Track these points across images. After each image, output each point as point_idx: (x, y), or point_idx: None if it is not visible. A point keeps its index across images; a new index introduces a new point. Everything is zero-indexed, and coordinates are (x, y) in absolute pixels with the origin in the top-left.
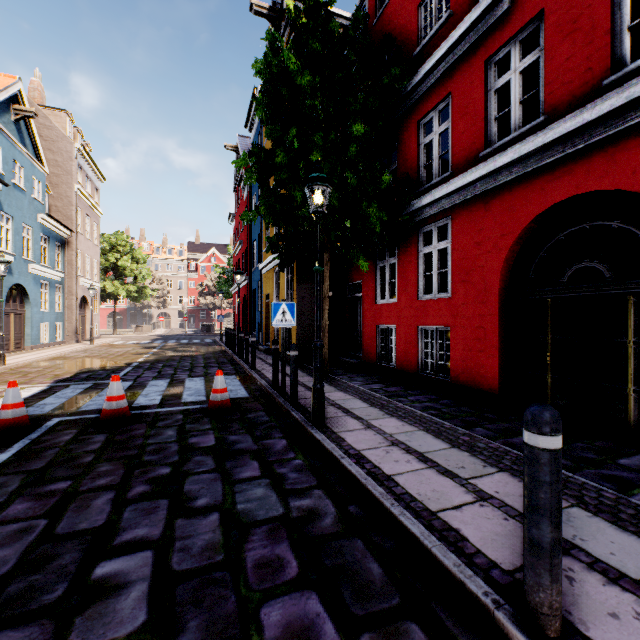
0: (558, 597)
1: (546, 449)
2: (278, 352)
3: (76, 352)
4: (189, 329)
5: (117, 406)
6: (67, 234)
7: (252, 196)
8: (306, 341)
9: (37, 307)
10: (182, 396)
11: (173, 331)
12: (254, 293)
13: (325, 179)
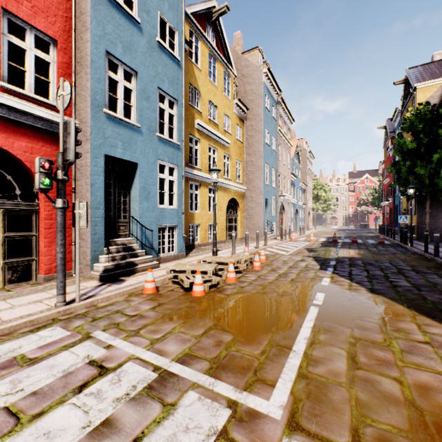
0: (426, 248)
1: (425, 234)
2: (402, 231)
3: (314, 233)
4: (351, 226)
5: (355, 240)
6: (304, 187)
7: (395, 156)
8: (422, 230)
9: (299, 216)
10: (368, 242)
11: (342, 227)
12: (396, 207)
13: (412, 187)
